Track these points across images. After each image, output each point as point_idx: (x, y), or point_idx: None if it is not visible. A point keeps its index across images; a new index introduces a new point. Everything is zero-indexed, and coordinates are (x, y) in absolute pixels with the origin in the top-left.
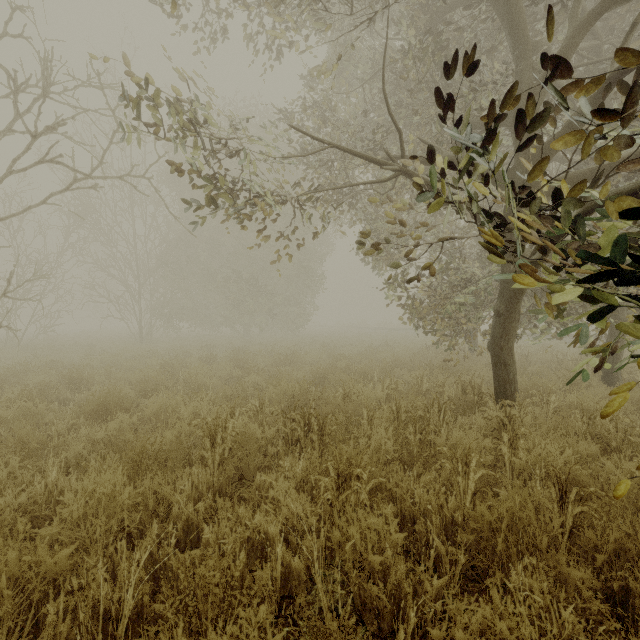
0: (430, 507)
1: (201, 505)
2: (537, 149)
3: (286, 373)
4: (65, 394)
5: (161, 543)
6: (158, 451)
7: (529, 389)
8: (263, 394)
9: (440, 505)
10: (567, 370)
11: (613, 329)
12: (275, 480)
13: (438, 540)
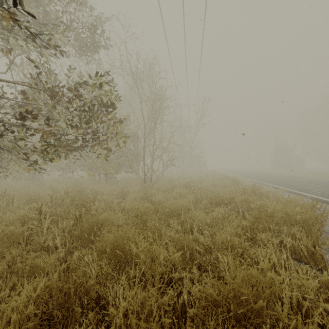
0: None
1: None
2: None
3: None
4: None
5: None
6: None
7: None
8: None
9: None
10: None
11: None
12: None
13: None
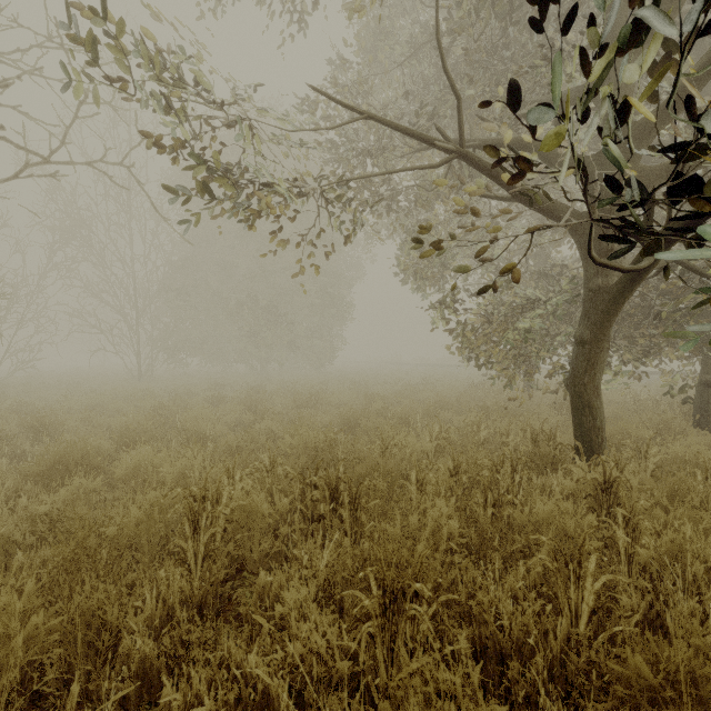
0: (531, 641)
1: (166, 634)
2: (636, 125)
3: (308, 418)
4: (24, 446)
5: (95, 704)
6: (113, 539)
7: (613, 437)
8: (278, 445)
9: (543, 632)
10: (655, 413)
11: (708, 363)
12: (287, 580)
13: (556, 710)
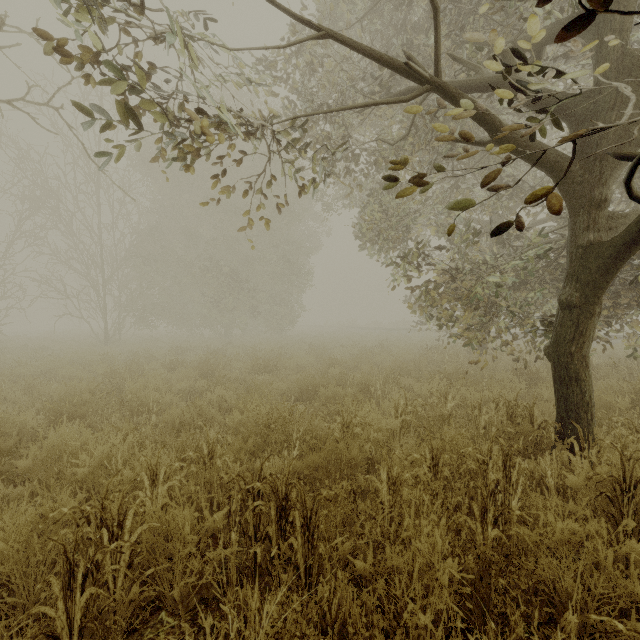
0: None
1: None
2: None
3: (263, 386)
4: None
5: None
6: None
7: None
8: (229, 418)
9: None
10: (627, 381)
11: None
12: None
13: None
